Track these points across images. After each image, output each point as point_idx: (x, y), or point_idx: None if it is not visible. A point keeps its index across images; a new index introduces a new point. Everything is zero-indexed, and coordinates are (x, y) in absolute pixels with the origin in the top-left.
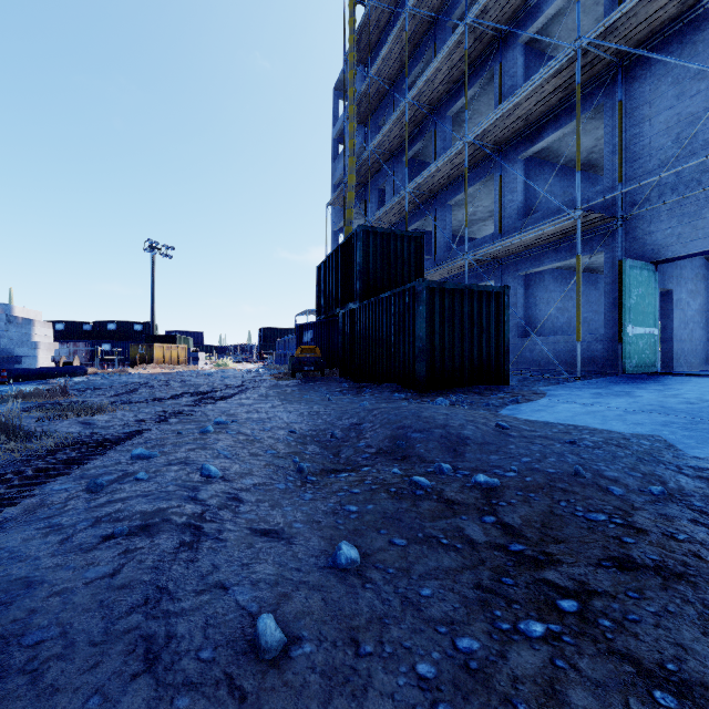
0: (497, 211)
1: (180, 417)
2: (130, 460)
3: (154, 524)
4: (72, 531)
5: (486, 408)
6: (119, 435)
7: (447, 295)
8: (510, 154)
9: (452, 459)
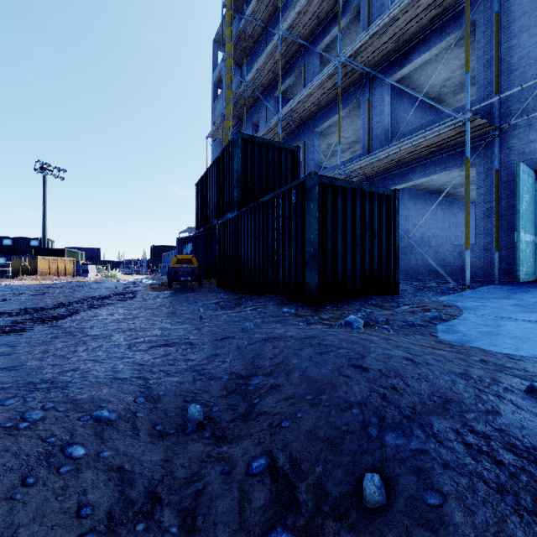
0: (365, 132)
1: None
2: None
3: None
4: None
5: (413, 329)
6: None
7: (339, 193)
8: (377, 79)
9: None
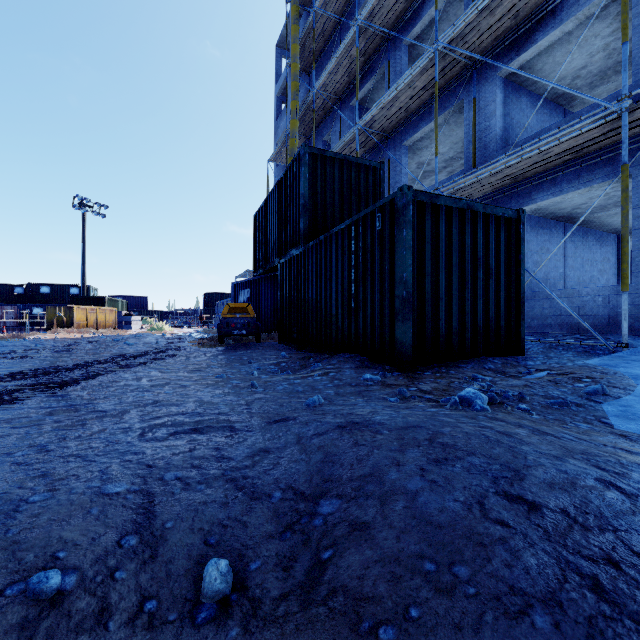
0: (469, 143)
1: None
2: None
3: None
4: None
5: (567, 411)
6: None
7: (441, 216)
8: (486, 72)
9: None
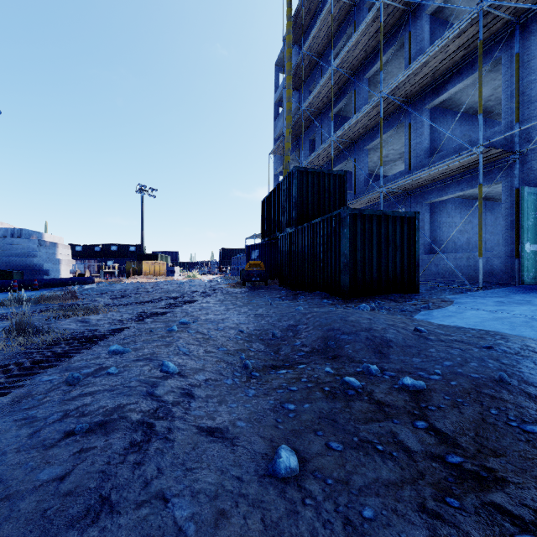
0: (407, 152)
1: (154, 317)
2: (107, 354)
3: (112, 421)
4: (42, 424)
5: (402, 313)
6: (104, 332)
7: (366, 220)
8: (418, 105)
9: (378, 360)
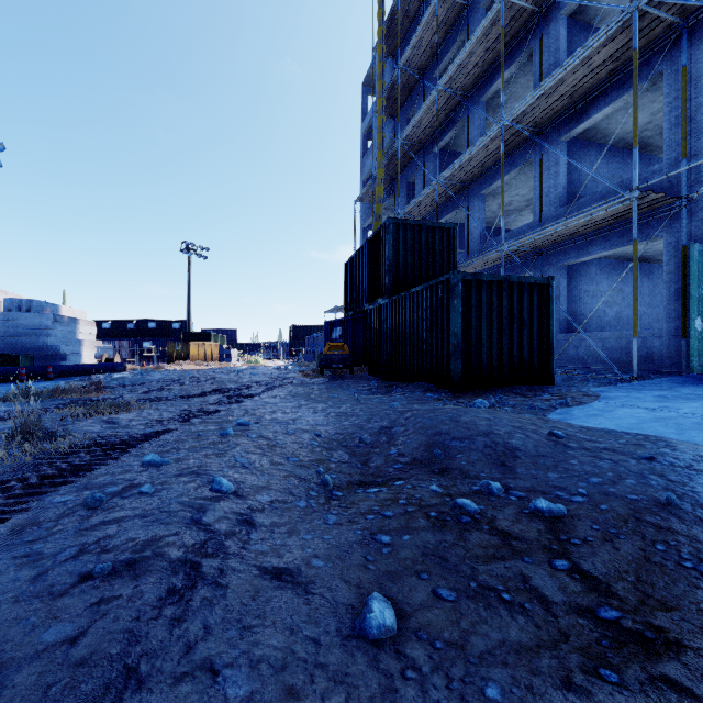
0: (537, 198)
1: (203, 416)
2: (140, 467)
3: (143, 559)
4: (50, 563)
5: (532, 411)
6: (137, 437)
7: (484, 287)
8: (551, 136)
9: (501, 474)
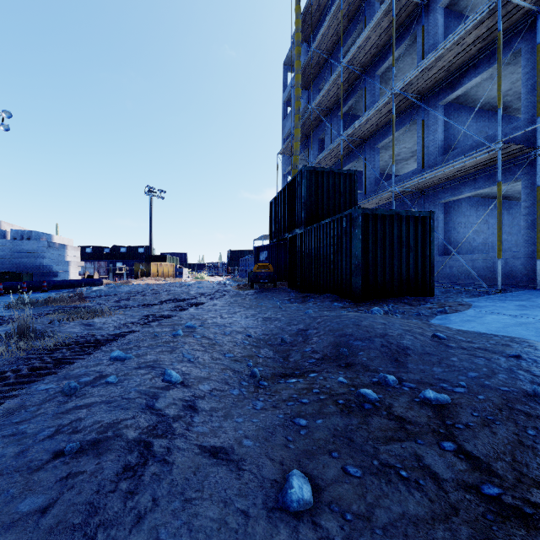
0: (420, 150)
1: (160, 320)
2: (109, 361)
3: (106, 439)
4: (31, 442)
5: (417, 317)
6: (107, 337)
7: (379, 220)
8: (431, 101)
9: (395, 369)
